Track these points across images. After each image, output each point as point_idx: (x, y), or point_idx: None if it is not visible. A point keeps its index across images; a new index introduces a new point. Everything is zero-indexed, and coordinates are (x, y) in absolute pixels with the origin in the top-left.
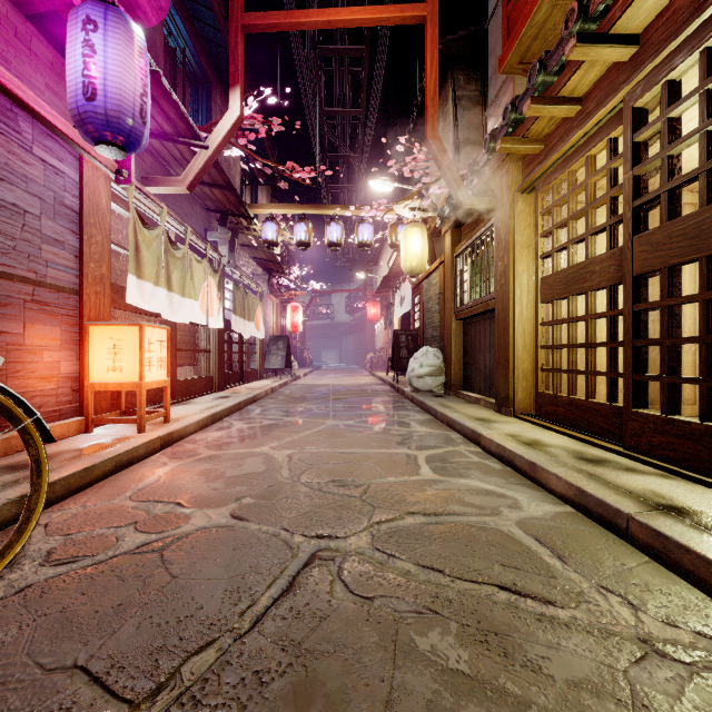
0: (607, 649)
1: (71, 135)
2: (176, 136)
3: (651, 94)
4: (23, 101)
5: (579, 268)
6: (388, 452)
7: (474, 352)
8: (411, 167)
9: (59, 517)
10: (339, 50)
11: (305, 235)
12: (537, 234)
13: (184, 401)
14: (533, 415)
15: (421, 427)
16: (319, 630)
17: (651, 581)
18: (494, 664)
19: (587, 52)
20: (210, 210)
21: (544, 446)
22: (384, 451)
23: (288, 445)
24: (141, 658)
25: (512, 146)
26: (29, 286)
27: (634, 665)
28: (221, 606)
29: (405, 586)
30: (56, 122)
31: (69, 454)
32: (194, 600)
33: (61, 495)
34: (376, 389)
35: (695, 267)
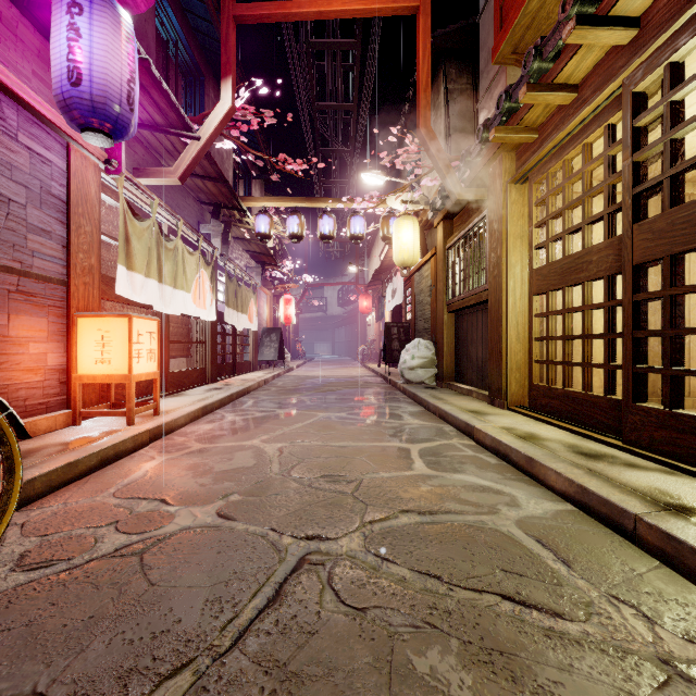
0: (626, 671)
1: (58, 123)
2: (167, 127)
3: (652, 76)
4: (7, 87)
5: (575, 258)
6: (381, 445)
7: (466, 343)
8: (403, 158)
9: (37, 516)
10: (332, 44)
11: (297, 228)
12: (531, 224)
13: (176, 392)
14: (527, 407)
15: (413, 420)
16: (307, 648)
17: (665, 589)
18: (501, 691)
19: (586, 35)
20: (203, 203)
21: (540, 440)
22: (376, 444)
23: (279, 438)
24: (109, 682)
25: (506, 135)
26: (14, 276)
27: (658, 692)
28: (201, 619)
29: (400, 595)
30: (42, 110)
31: (53, 448)
32: (172, 611)
33: (42, 492)
34: (368, 381)
35: (690, 258)
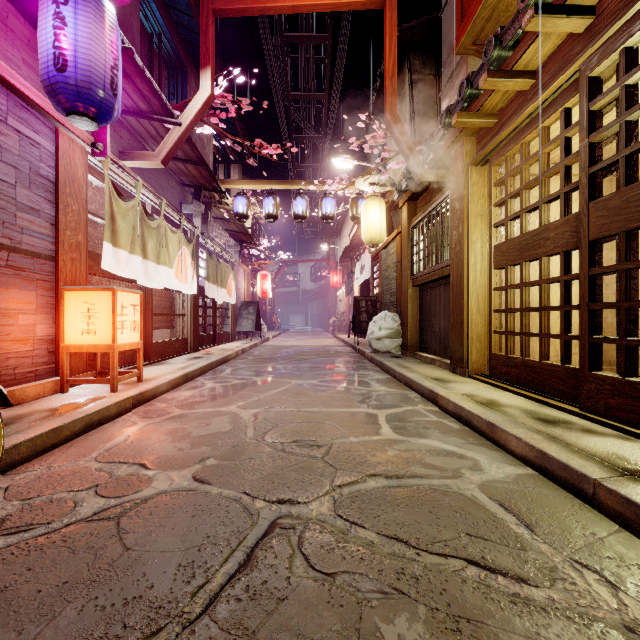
0: (593, 639)
1: (46, 107)
2: (151, 113)
3: (608, 62)
4: None
5: (532, 235)
6: (350, 411)
7: (429, 315)
8: (370, 143)
9: (21, 480)
10: (304, 38)
11: (273, 208)
12: (491, 203)
13: (159, 361)
14: (487, 375)
15: (380, 387)
16: (276, 615)
17: (626, 554)
18: None
19: (544, 23)
20: (185, 185)
21: (500, 406)
22: (346, 410)
23: (255, 404)
24: None
25: (467, 120)
26: (4, 252)
27: None
28: (173, 585)
29: (368, 560)
30: (30, 95)
31: (40, 414)
32: (144, 576)
33: (27, 456)
34: (338, 350)
35: (639, 236)
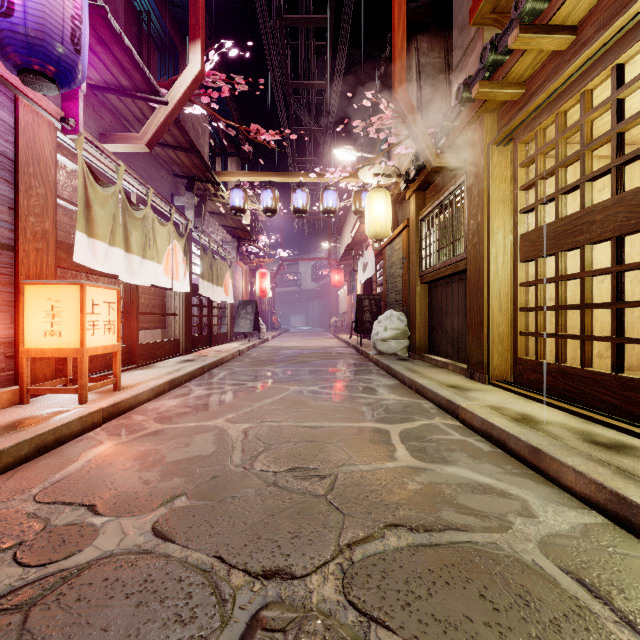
0: None
1: (1, 70)
2: (134, 91)
3: None
4: None
5: (571, 220)
6: (357, 426)
7: (440, 315)
8: (377, 125)
9: None
10: (305, 20)
11: (271, 201)
12: (517, 187)
13: (146, 364)
14: (510, 382)
15: (389, 394)
16: None
17: None
18: None
19: None
20: (177, 176)
21: (539, 423)
22: (352, 424)
23: (246, 417)
24: None
25: (490, 90)
26: None
27: None
28: None
29: None
30: None
31: None
32: None
33: None
34: (340, 352)
35: None
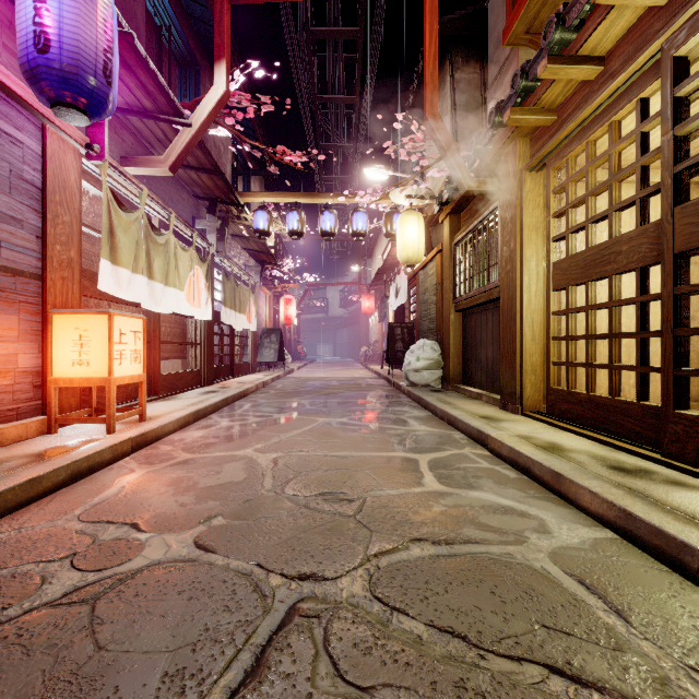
0: None
1: (30, 100)
2: (157, 113)
3: (698, 37)
4: None
5: (600, 249)
6: (386, 455)
7: (474, 344)
8: (408, 148)
9: None
10: (333, 32)
11: (297, 224)
12: (549, 214)
13: (168, 396)
14: (543, 413)
15: (420, 426)
16: None
17: None
18: None
19: None
20: (199, 198)
21: (565, 451)
22: (381, 454)
23: (275, 447)
24: None
25: (521, 117)
26: None
27: None
28: None
29: (417, 666)
30: (10, 84)
31: (17, 461)
32: (117, 692)
33: None
34: (371, 383)
35: None
